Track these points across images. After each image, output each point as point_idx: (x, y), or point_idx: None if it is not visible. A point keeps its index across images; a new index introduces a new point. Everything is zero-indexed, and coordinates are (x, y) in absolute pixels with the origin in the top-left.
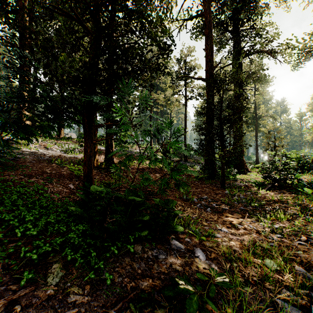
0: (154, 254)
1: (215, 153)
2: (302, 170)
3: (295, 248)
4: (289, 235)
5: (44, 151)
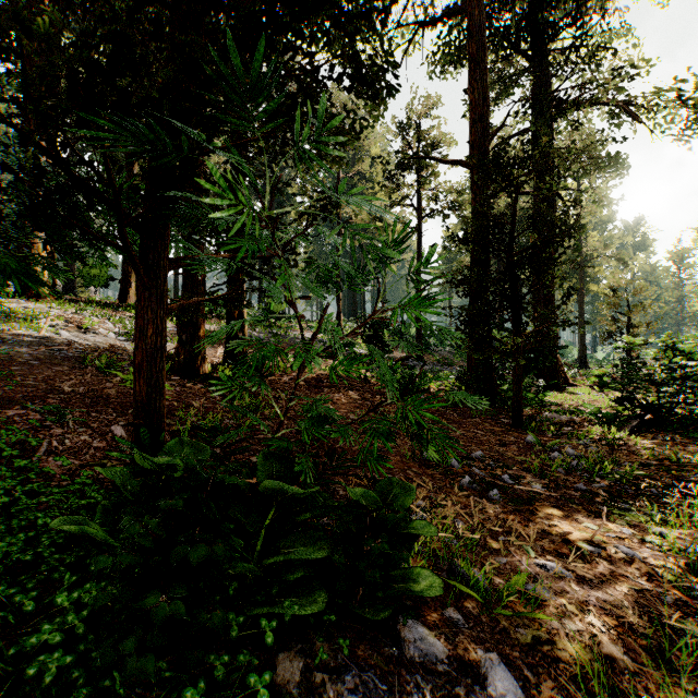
0: None
1: (498, 340)
2: None
3: None
4: None
5: (75, 336)
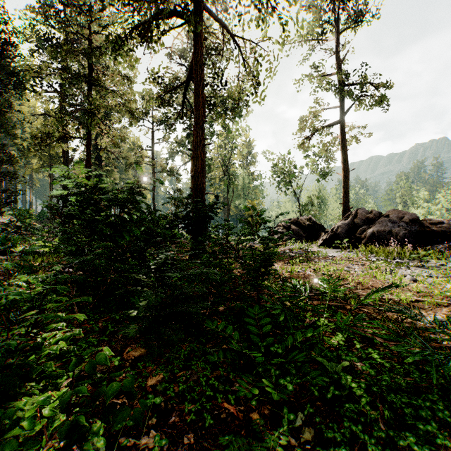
0: None
1: None
2: None
3: None
4: None
5: None
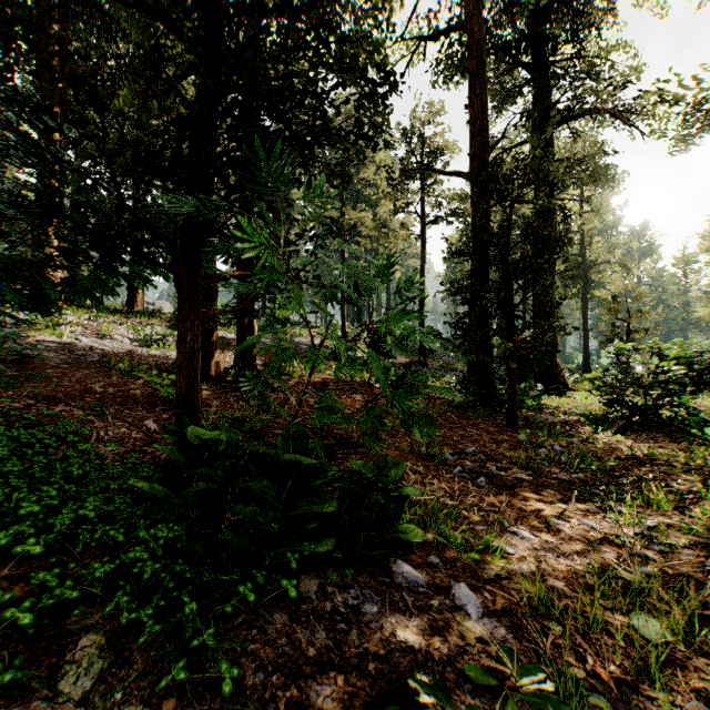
0: (350, 602)
1: (493, 346)
2: (697, 386)
3: (703, 580)
4: (682, 547)
5: (94, 341)
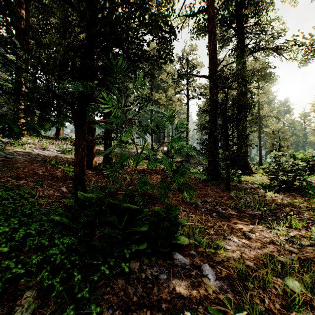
0: (153, 273)
1: (219, 153)
2: (311, 171)
3: None
4: (307, 246)
5: (40, 151)
